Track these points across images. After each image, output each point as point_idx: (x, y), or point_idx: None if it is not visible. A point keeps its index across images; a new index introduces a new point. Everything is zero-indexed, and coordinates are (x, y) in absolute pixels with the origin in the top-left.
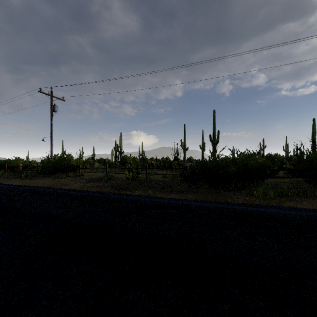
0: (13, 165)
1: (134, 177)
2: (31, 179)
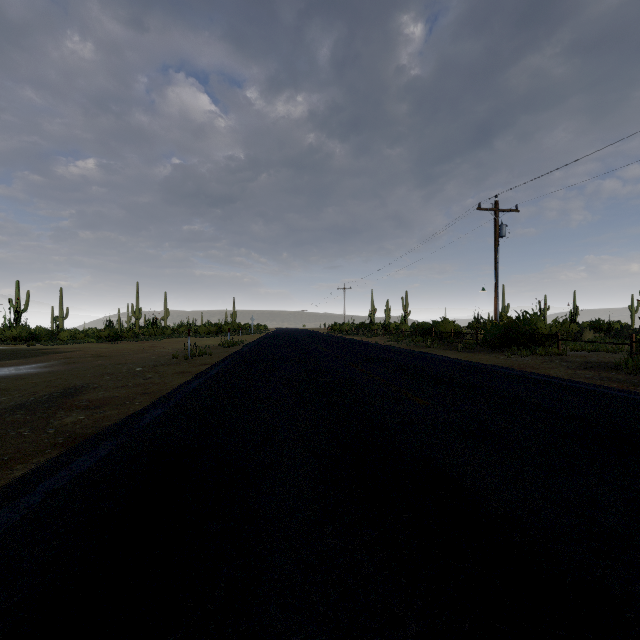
0: (440, 330)
1: None
2: (470, 353)
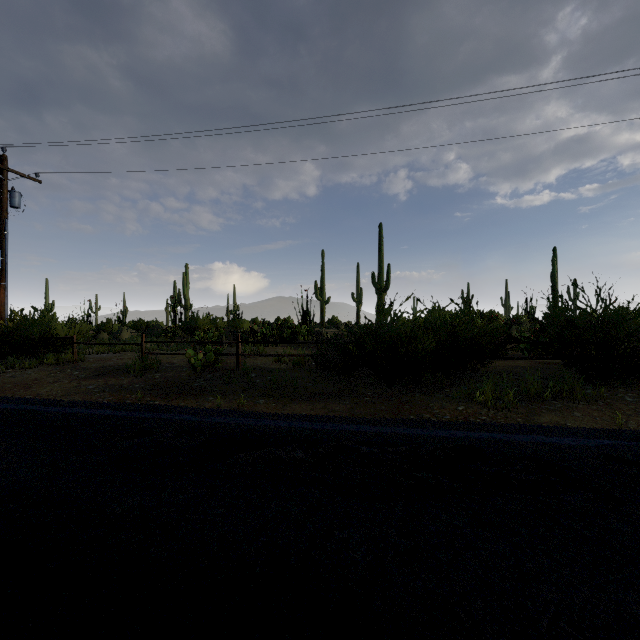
0: None
1: (209, 363)
2: None
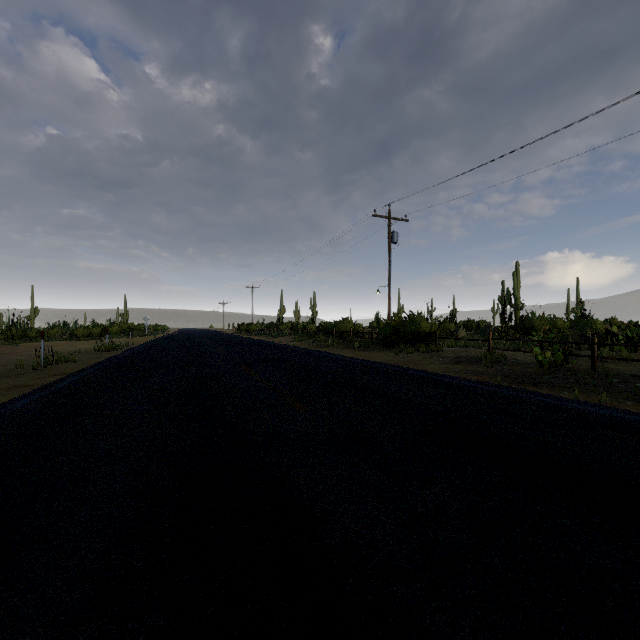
0: (341, 330)
1: (557, 362)
2: (365, 351)
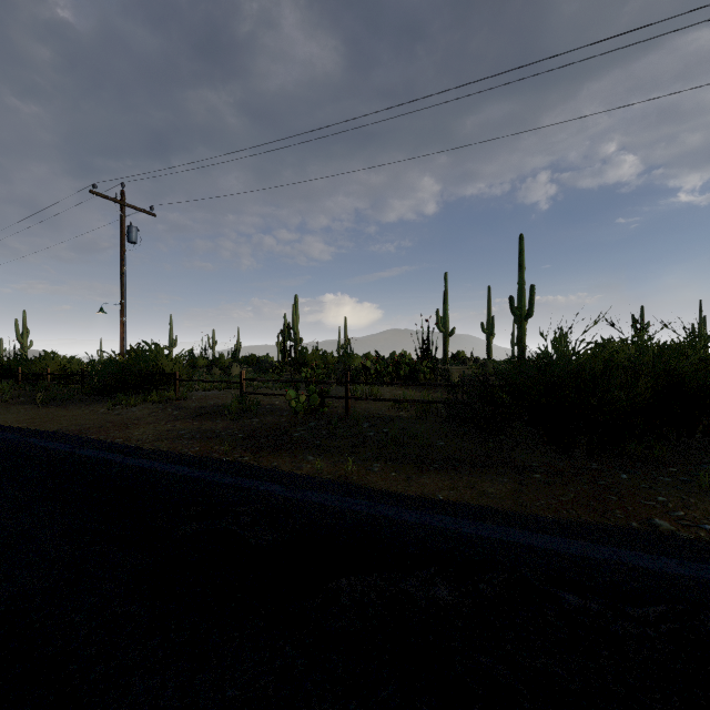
0: (35, 371)
1: (313, 407)
2: (60, 407)
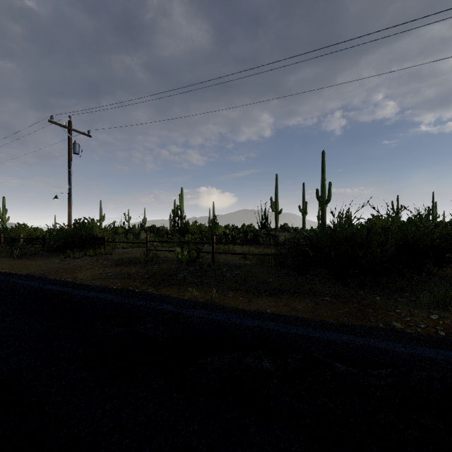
0: (12, 236)
1: (192, 258)
2: (29, 259)
